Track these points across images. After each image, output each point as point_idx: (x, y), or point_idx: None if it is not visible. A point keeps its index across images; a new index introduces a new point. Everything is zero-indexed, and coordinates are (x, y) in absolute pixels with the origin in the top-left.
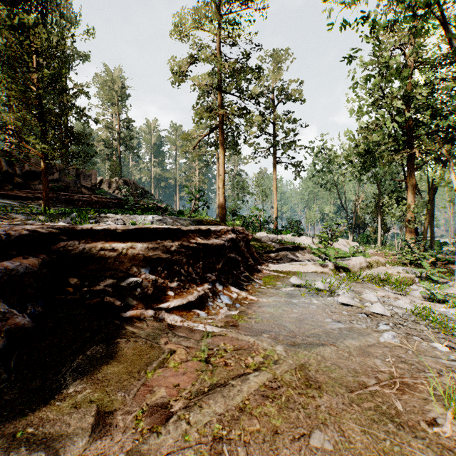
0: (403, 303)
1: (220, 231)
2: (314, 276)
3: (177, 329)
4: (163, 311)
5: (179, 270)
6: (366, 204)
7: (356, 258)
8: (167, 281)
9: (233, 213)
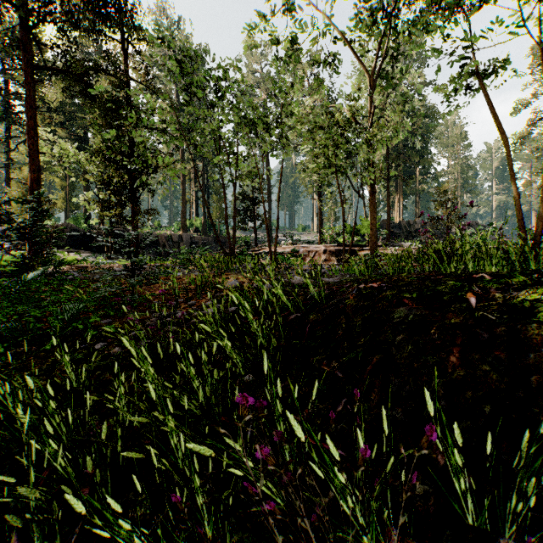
0: None
1: None
2: None
3: None
4: None
5: None
6: None
7: None
8: None
9: None
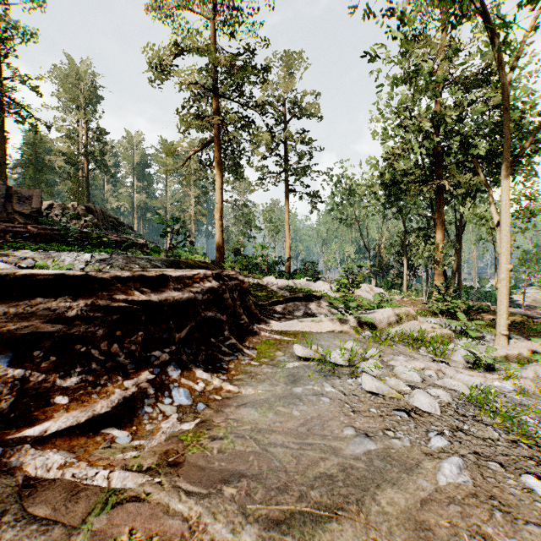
0: (452, 381)
1: (193, 278)
2: (330, 339)
3: (39, 493)
4: (26, 446)
5: (88, 351)
6: (391, 243)
7: (383, 311)
8: (54, 376)
9: (235, 252)
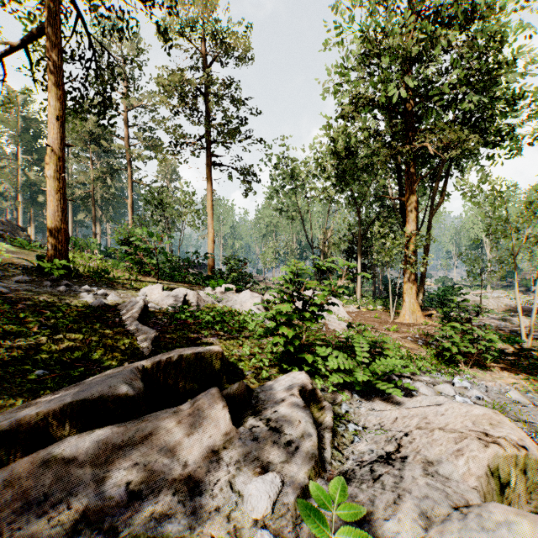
0: None
1: None
2: None
3: None
4: None
5: None
6: (339, 238)
7: None
8: None
9: (128, 245)
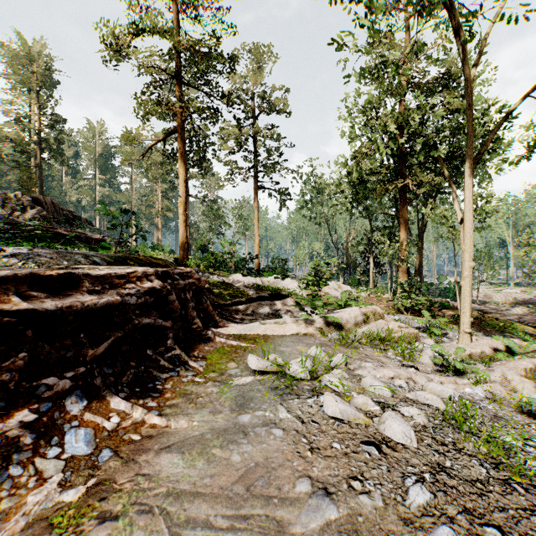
0: (425, 394)
1: (128, 277)
2: (293, 343)
3: None
4: None
5: None
6: (358, 241)
7: (350, 310)
8: None
9: (203, 249)
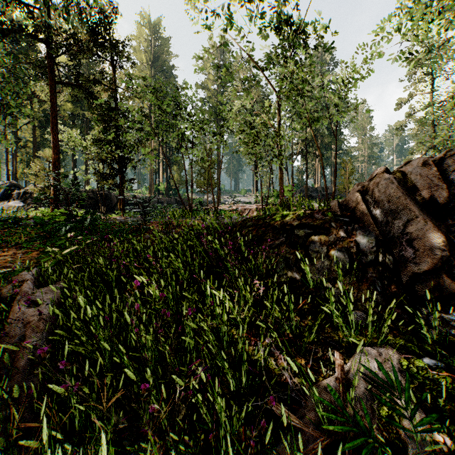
0: None
1: None
2: None
3: None
4: None
5: None
6: None
7: None
8: None
9: None
